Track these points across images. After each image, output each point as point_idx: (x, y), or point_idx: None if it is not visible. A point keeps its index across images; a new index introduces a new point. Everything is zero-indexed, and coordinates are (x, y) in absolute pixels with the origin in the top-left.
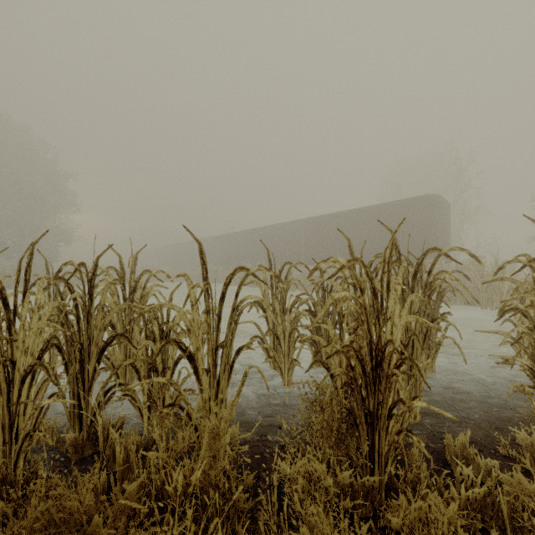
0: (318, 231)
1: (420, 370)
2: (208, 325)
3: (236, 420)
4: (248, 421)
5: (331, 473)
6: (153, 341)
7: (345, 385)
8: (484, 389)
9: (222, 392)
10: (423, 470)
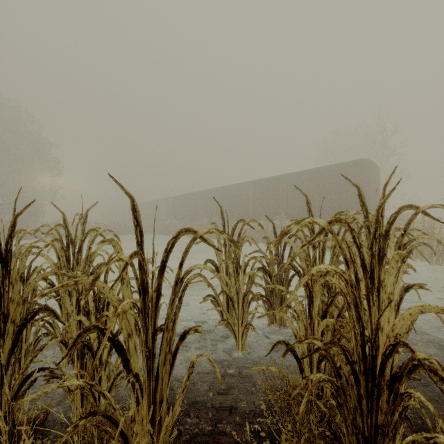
0: (264, 191)
1: None
2: (138, 310)
3: (185, 399)
4: (198, 401)
5: None
6: (87, 313)
7: None
8: None
9: (162, 389)
10: None
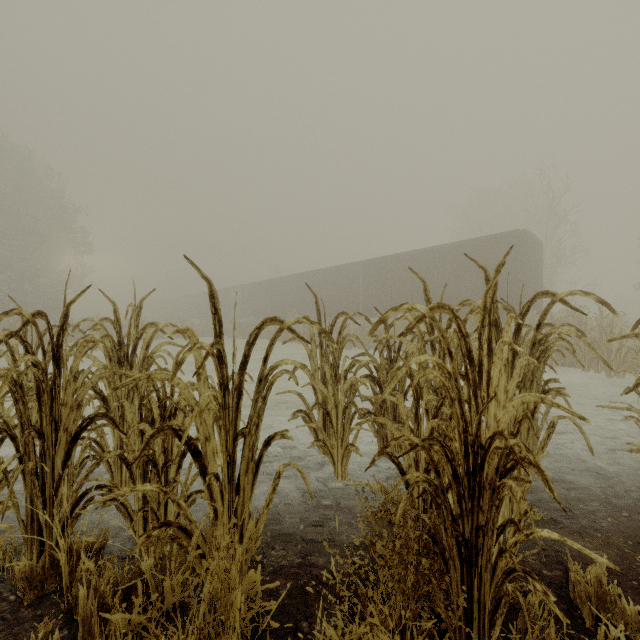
0: (380, 275)
1: (548, 481)
2: (219, 406)
3: (270, 532)
4: (286, 533)
5: (406, 636)
6: (151, 423)
7: (425, 493)
8: (605, 482)
9: (244, 502)
10: (551, 636)
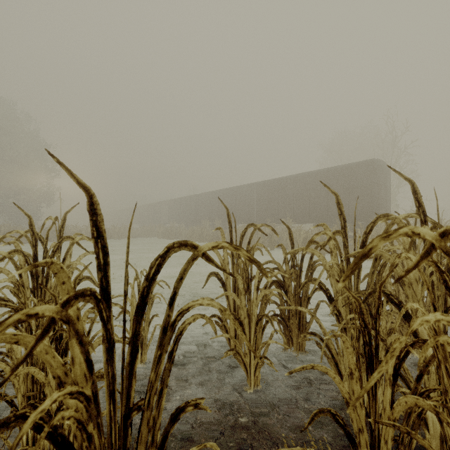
0: (269, 193)
1: None
2: (86, 400)
3: None
4: None
5: None
6: None
7: None
8: None
9: None
10: None
